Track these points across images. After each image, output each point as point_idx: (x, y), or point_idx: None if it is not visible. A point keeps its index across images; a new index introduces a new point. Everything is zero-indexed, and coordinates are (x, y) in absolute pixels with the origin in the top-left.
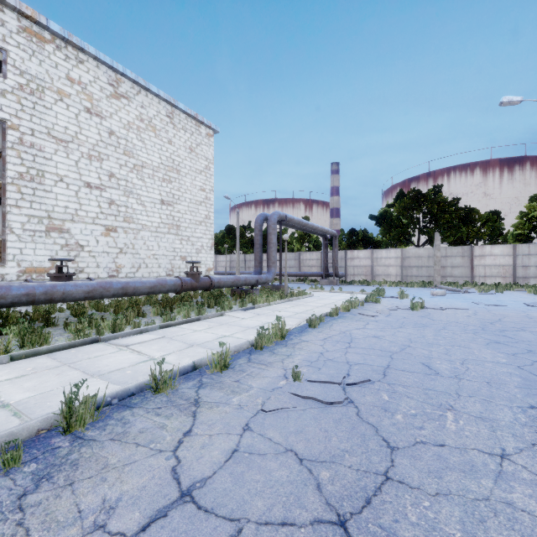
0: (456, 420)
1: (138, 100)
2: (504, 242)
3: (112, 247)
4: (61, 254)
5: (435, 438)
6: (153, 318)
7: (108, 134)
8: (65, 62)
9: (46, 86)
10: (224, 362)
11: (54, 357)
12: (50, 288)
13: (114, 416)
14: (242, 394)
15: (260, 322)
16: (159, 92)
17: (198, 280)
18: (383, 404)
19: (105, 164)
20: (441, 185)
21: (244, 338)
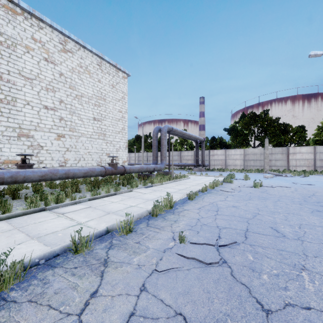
0: (312, 281)
1: (79, 54)
2: (307, 144)
3: (62, 147)
4: (28, 151)
5: (301, 300)
6: (86, 193)
7: (59, 75)
8: (30, 28)
9: (18, 42)
10: (129, 227)
11: (10, 222)
12: (15, 173)
13: (38, 276)
14: (141, 255)
15: (156, 196)
16: (92, 49)
17: (116, 168)
18: (250, 264)
19: (57, 94)
20: (268, 110)
21: (145, 207)
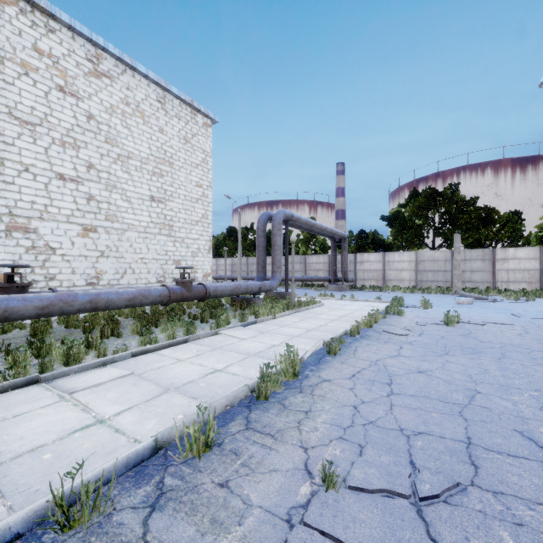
0: None
1: (123, 80)
2: (526, 244)
3: (91, 250)
4: (26, 258)
5: None
6: (131, 338)
7: (86, 118)
8: (31, 29)
9: (6, 56)
10: (205, 438)
11: None
12: None
13: None
14: (231, 533)
15: (264, 345)
16: (147, 73)
17: (190, 289)
18: None
19: (82, 152)
20: (458, 183)
21: (242, 375)
